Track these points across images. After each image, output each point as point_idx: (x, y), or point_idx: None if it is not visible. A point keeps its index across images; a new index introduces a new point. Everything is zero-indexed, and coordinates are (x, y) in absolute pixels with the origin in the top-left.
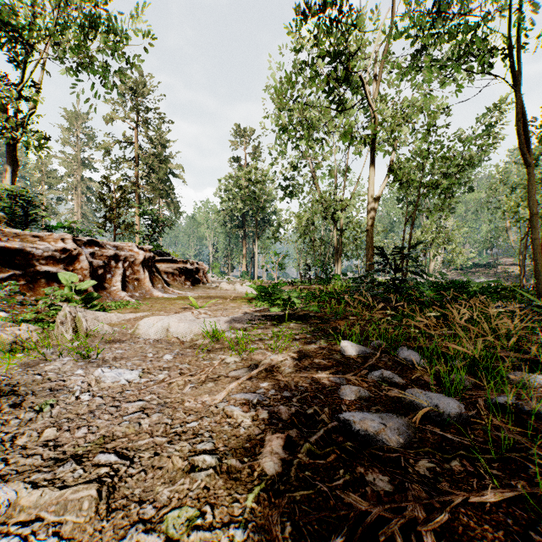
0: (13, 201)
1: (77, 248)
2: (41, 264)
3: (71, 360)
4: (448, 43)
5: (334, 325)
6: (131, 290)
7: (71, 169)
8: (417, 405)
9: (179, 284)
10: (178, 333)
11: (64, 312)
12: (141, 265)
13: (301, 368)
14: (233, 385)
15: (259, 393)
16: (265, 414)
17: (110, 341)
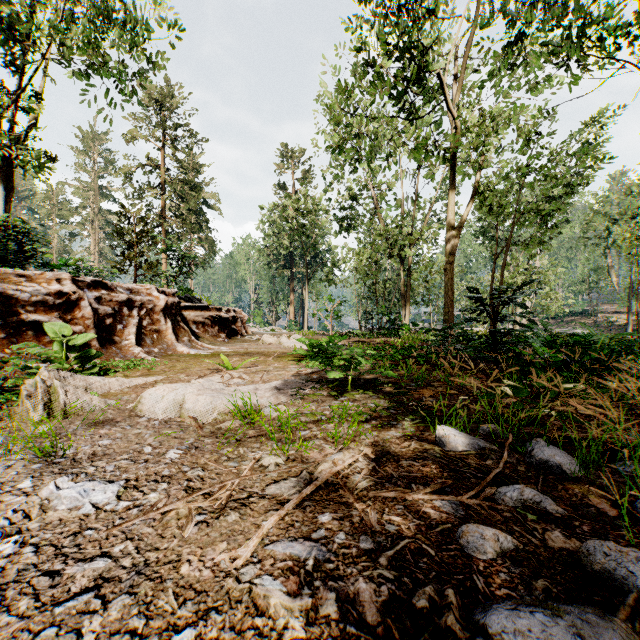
0: (5, 234)
1: (77, 291)
2: (29, 312)
3: (24, 459)
4: (557, 23)
5: (417, 397)
6: (149, 344)
7: (87, 200)
8: (622, 580)
9: (212, 336)
10: (195, 411)
11: (36, 380)
12: (162, 313)
13: (383, 479)
14: (271, 522)
15: (317, 540)
16: (331, 604)
17: (97, 423)
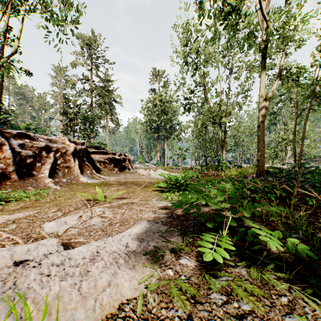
0: None
1: (0, 139)
2: None
3: None
4: None
5: None
6: (60, 176)
7: (57, 100)
8: None
9: (109, 170)
10: None
11: None
12: (72, 155)
13: None
14: None
15: None
16: None
17: None
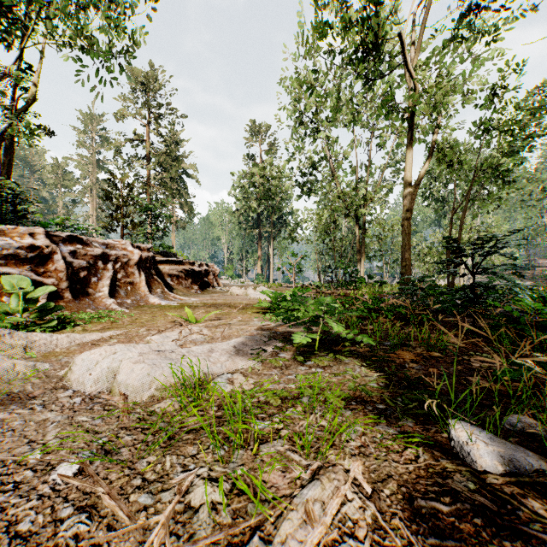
0: None
1: (50, 245)
2: None
3: None
4: None
5: (398, 362)
6: (122, 295)
7: (86, 171)
8: None
9: (185, 288)
10: (127, 385)
11: None
12: (137, 266)
13: None
14: None
15: None
16: None
17: (4, 400)
